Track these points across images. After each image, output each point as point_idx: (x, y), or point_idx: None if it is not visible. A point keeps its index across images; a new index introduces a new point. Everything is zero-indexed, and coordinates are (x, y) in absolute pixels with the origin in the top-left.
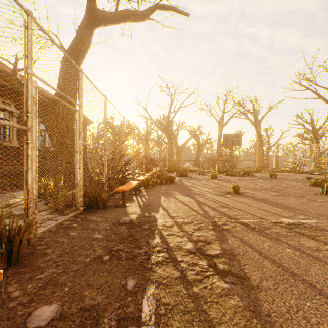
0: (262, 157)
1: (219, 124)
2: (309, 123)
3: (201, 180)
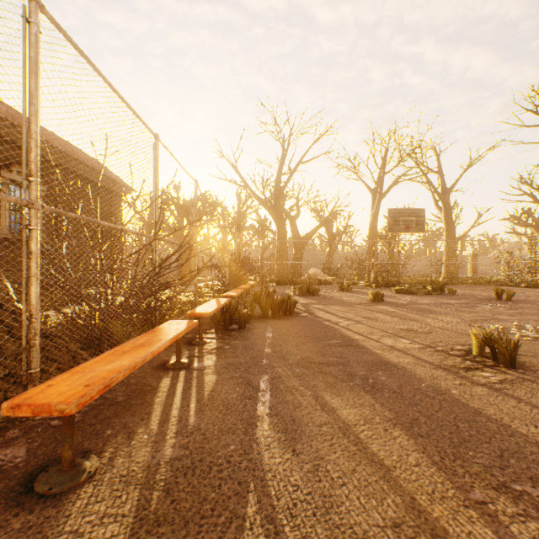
0: (454, 257)
1: (373, 195)
2: None
3: (353, 304)
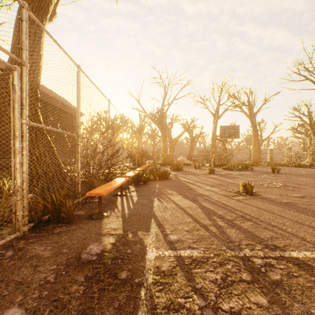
0: (258, 150)
1: (214, 117)
2: (306, 116)
3: (198, 174)
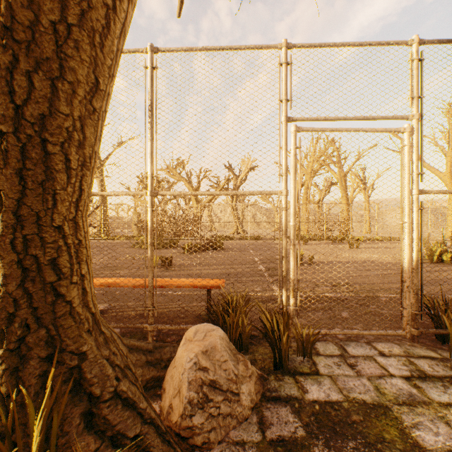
0: None
1: None
2: None
3: None
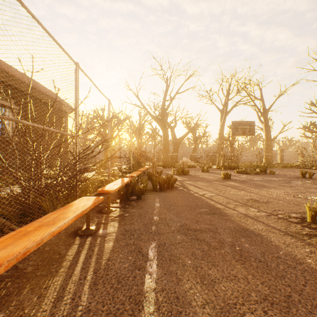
0: (270, 151)
1: (221, 113)
2: None
3: (211, 181)
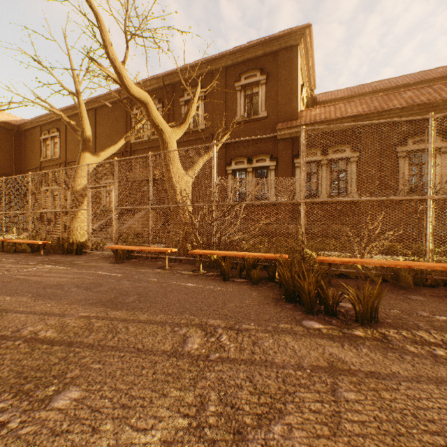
0: None
1: None
2: None
3: None
